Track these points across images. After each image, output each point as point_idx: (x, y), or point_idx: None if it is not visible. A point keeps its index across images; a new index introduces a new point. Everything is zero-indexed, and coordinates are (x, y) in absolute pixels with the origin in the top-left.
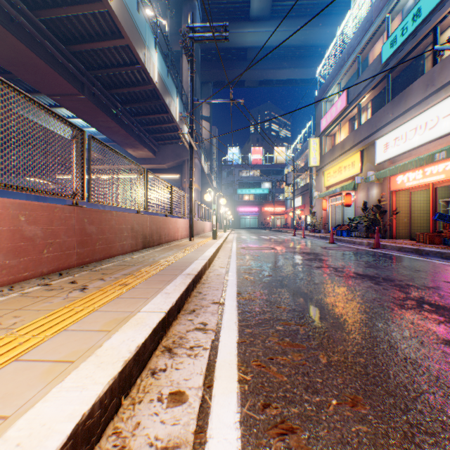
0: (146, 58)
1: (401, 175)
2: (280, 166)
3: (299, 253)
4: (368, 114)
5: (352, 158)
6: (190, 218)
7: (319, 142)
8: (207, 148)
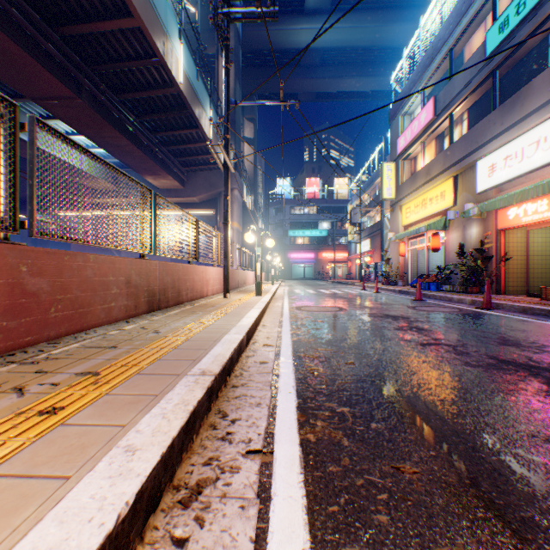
0: (166, 48)
1: (515, 207)
2: (342, 202)
3: (381, 317)
4: (464, 128)
5: (442, 187)
6: (224, 266)
7: (395, 168)
8: (250, 178)
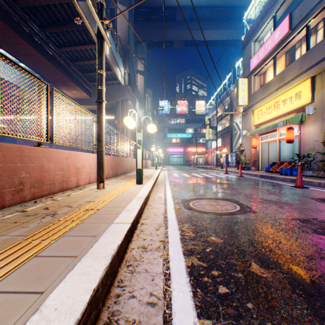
0: None
1: None
2: (201, 116)
3: None
4: (321, 35)
5: (297, 88)
6: (97, 151)
7: (248, 82)
8: (141, 98)
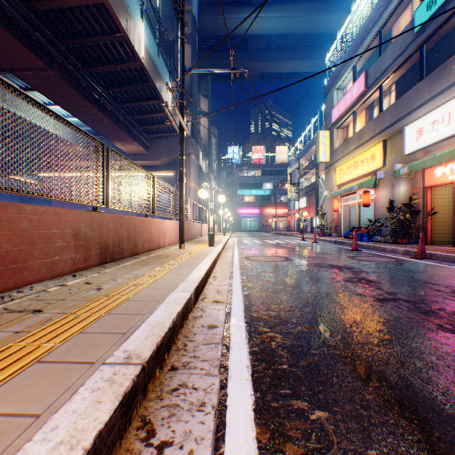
0: (129, 25)
1: (442, 166)
2: (283, 166)
3: (326, 267)
4: (392, 98)
5: (372, 150)
6: (179, 219)
7: (329, 135)
8: (205, 146)
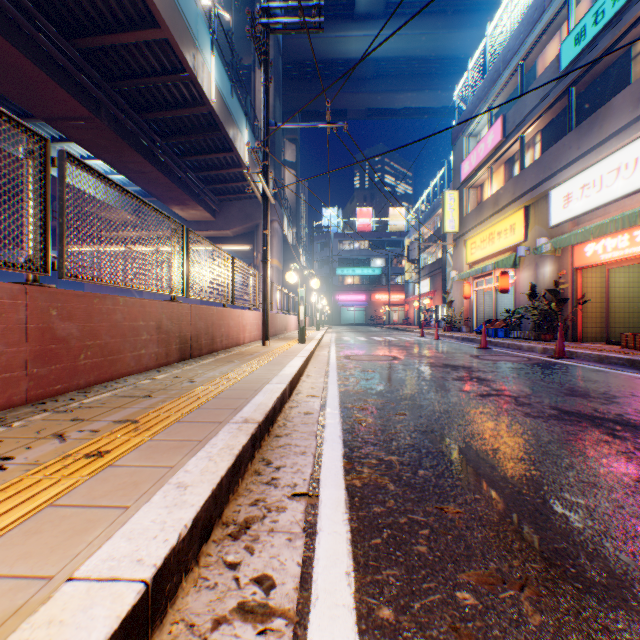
0: (197, 62)
1: (593, 243)
2: (398, 236)
3: (439, 366)
4: (537, 152)
5: (511, 219)
6: (263, 309)
7: (459, 197)
8: (291, 208)
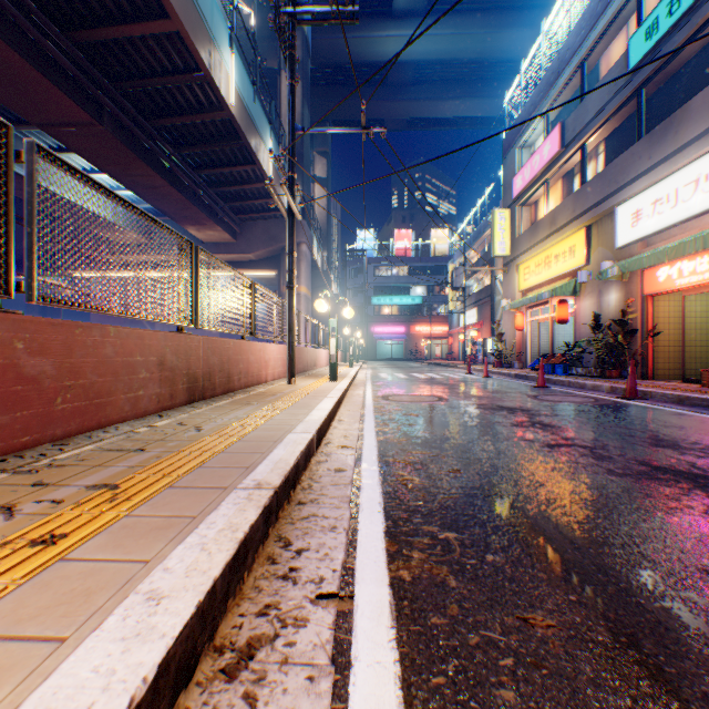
0: (213, 59)
1: (667, 266)
2: (441, 261)
3: (493, 409)
4: (600, 164)
5: (571, 240)
6: (288, 342)
7: (510, 216)
8: (322, 230)
